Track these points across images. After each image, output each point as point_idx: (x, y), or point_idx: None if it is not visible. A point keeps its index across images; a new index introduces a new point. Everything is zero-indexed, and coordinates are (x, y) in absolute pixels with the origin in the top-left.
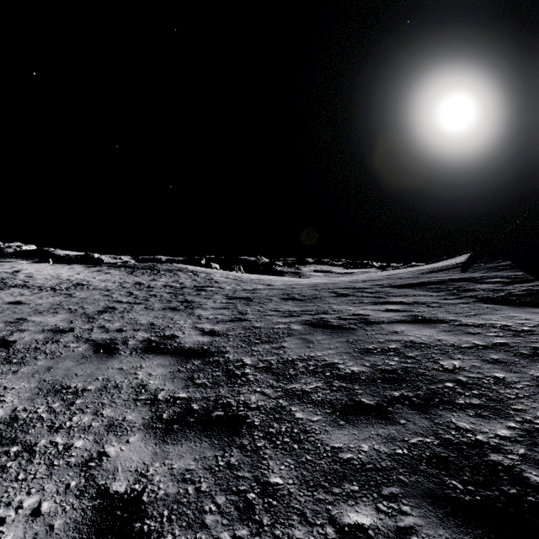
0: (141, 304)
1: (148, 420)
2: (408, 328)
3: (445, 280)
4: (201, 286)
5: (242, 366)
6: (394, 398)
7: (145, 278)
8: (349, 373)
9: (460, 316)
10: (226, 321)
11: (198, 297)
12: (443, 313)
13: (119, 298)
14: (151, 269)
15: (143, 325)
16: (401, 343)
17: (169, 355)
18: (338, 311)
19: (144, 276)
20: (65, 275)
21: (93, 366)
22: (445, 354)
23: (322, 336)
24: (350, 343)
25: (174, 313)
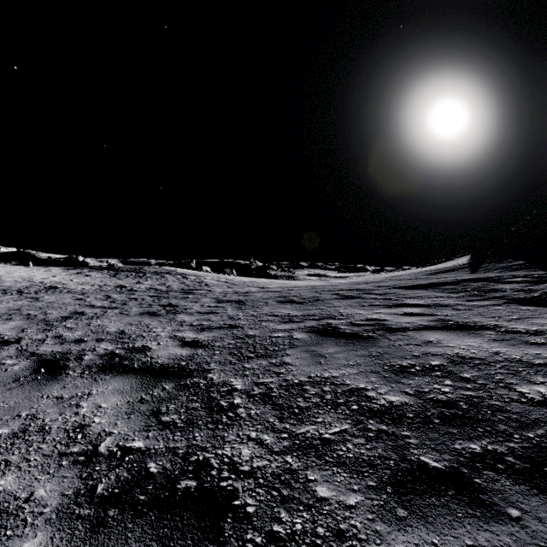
0: (117, 308)
1: (69, 499)
2: (443, 336)
3: (459, 281)
4: (189, 289)
5: (230, 393)
6: (475, 457)
7: (128, 281)
8: (387, 406)
9: (501, 320)
10: (212, 328)
11: (184, 301)
12: (478, 317)
13: (92, 302)
14: (136, 272)
15: (110, 334)
16: (445, 357)
17: (133, 376)
18: (347, 315)
19: (128, 279)
20: (38, 278)
21: (22, 394)
22: (516, 374)
23: (334, 348)
24: (375, 357)
25: (152, 319)
